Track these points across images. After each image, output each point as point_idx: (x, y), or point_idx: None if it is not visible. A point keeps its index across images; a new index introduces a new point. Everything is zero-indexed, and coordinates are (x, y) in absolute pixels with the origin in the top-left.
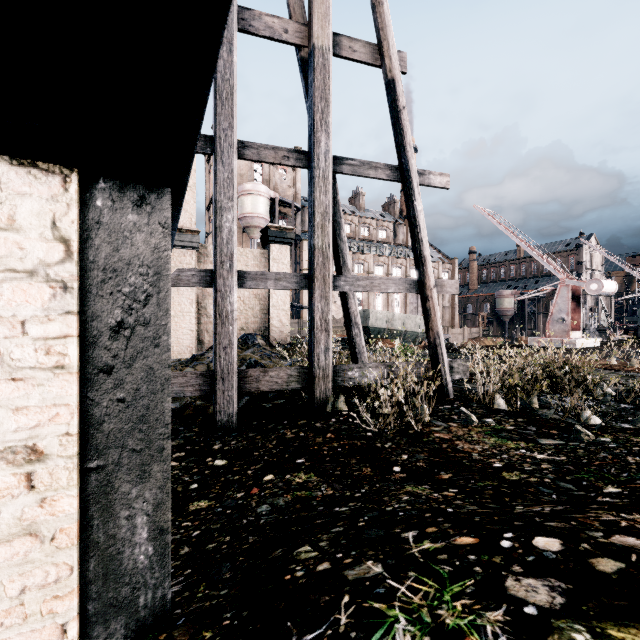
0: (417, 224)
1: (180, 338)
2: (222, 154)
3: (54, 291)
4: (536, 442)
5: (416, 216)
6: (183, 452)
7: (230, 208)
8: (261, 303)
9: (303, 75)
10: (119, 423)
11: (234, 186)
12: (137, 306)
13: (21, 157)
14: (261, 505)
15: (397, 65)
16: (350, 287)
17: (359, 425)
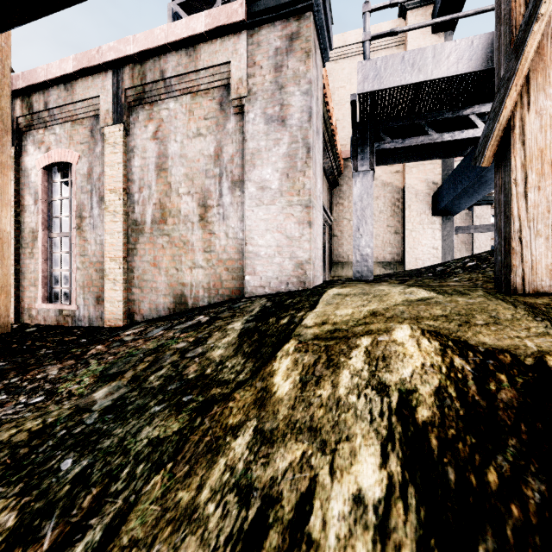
0: None
1: None
2: None
3: (439, 231)
4: None
5: None
6: None
7: None
8: (466, 247)
9: None
10: (446, 247)
11: None
12: (448, 232)
13: (436, 216)
14: None
15: None
16: None
17: None
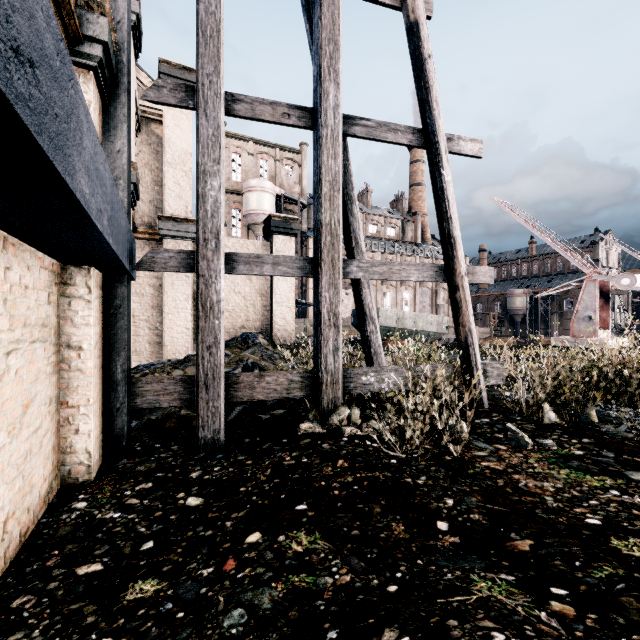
0: (445, 198)
1: (174, 337)
2: (206, 105)
3: None
4: (626, 477)
5: (444, 188)
6: (150, 482)
7: (216, 173)
8: (263, 299)
9: (307, 16)
10: None
11: (221, 145)
12: None
13: None
14: (232, 609)
15: (421, 4)
16: (364, 274)
17: (379, 447)
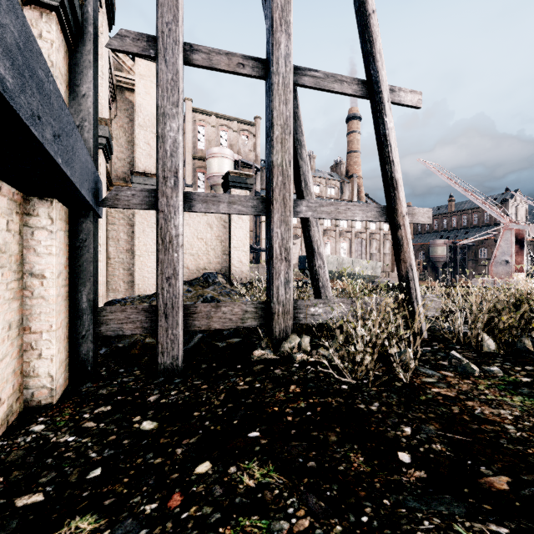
0: (388, 143)
1: (145, 276)
2: (165, 51)
3: None
4: None
5: (387, 134)
6: (109, 405)
7: (175, 115)
8: (222, 244)
9: None
10: None
11: (179, 90)
12: None
13: None
14: None
15: None
16: (313, 213)
17: (329, 373)
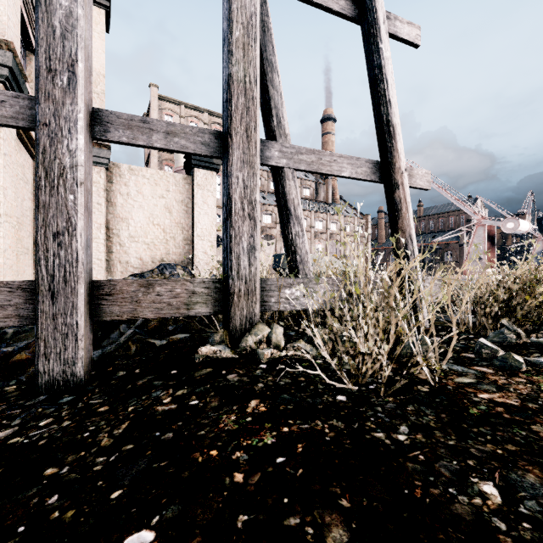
0: (383, 77)
1: None
2: None
3: None
4: None
5: (382, 65)
6: None
7: None
8: (184, 233)
9: None
10: None
11: None
12: None
13: None
14: None
15: None
16: (288, 161)
17: (313, 376)
